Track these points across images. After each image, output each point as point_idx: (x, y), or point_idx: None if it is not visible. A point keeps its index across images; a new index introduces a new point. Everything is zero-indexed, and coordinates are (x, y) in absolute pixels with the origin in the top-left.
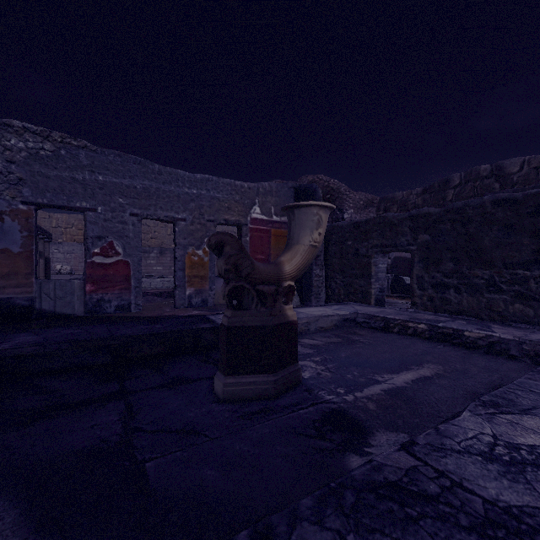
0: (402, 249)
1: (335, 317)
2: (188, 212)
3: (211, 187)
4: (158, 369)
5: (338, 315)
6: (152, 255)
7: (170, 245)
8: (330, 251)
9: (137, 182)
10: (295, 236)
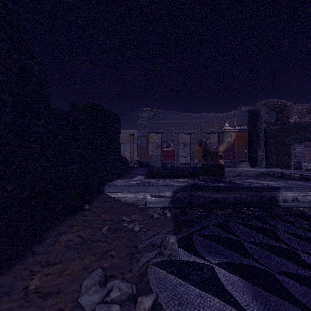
0: (308, 140)
1: (256, 171)
2: (195, 129)
3: (205, 118)
4: (185, 177)
5: (258, 170)
6: (180, 147)
7: (189, 142)
8: (269, 142)
9: (177, 121)
10: (223, 140)
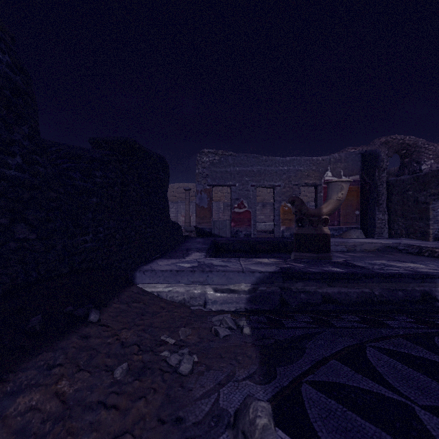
0: None
1: (378, 244)
2: (282, 181)
3: (296, 164)
4: (268, 254)
5: (381, 243)
6: (257, 208)
7: (269, 200)
8: (393, 199)
9: (254, 168)
10: (329, 196)
